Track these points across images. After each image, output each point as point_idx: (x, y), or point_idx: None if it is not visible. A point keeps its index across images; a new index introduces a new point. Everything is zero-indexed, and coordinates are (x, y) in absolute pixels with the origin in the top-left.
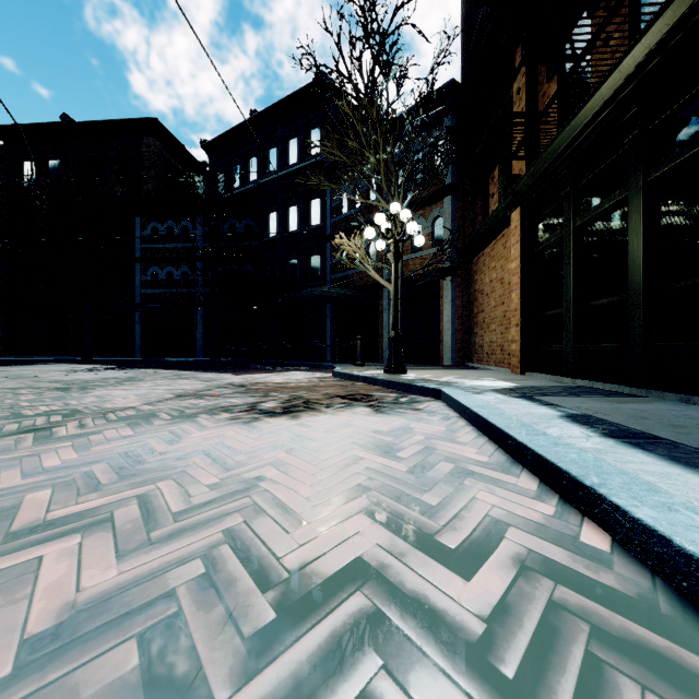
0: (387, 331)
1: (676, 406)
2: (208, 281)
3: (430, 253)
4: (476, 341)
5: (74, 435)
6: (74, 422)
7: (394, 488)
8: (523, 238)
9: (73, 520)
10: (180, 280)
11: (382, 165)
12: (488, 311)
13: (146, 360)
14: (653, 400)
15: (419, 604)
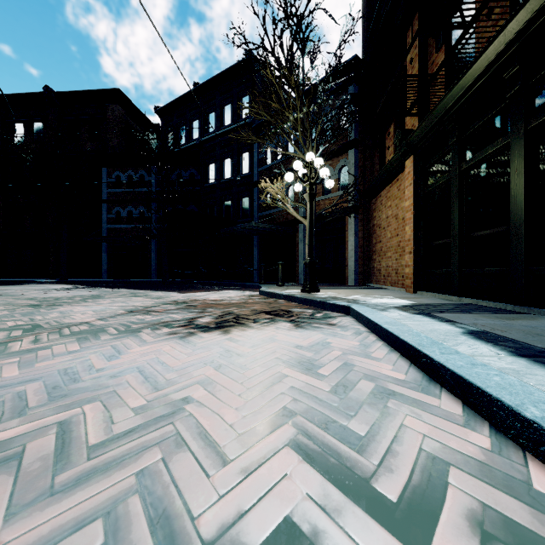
0: (302, 258)
1: None
2: (160, 218)
3: (337, 195)
4: (375, 266)
5: (26, 350)
6: (31, 336)
7: (320, 412)
8: (415, 181)
9: None
10: (138, 217)
11: (299, 123)
12: (385, 242)
13: (111, 281)
14: (536, 316)
15: None
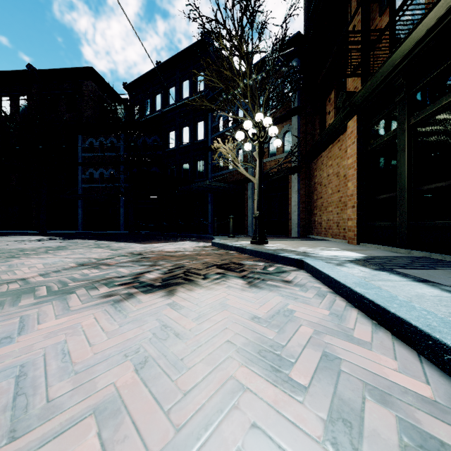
0: (251, 212)
1: None
2: (127, 178)
3: (282, 157)
4: (316, 219)
5: None
6: None
7: None
8: (358, 140)
9: None
10: (109, 178)
11: (249, 89)
12: (326, 197)
13: (84, 233)
14: None
15: None
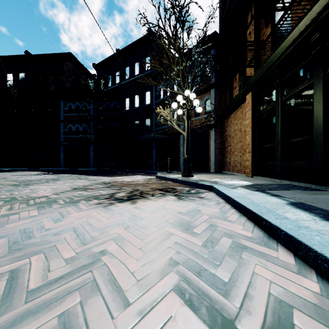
0: (182, 155)
1: None
2: (96, 131)
3: (204, 117)
4: (227, 160)
5: (2, 215)
6: (8, 206)
7: (195, 262)
8: (252, 108)
9: None
10: (82, 131)
11: (180, 72)
12: (233, 145)
13: (65, 170)
14: None
15: None
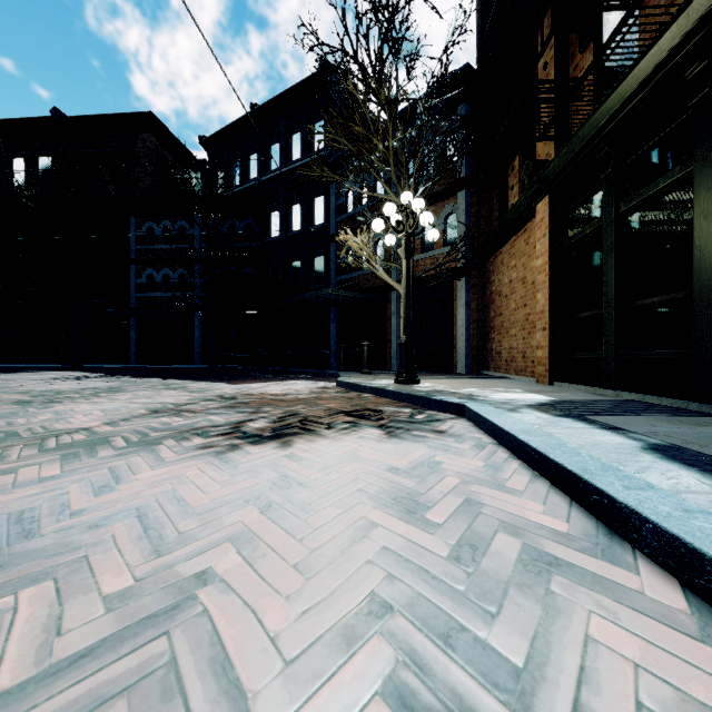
0: (395, 336)
1: None
2: (206, 284)
3: (442, 253)
4: (493, 347)
5: None
6: None
7: (434, 605)
8: (551, 231)
9: None
10: (177, 283)
11: (392, 153)
12: (507, 315)
13: (140, 368)
14: None
15: None
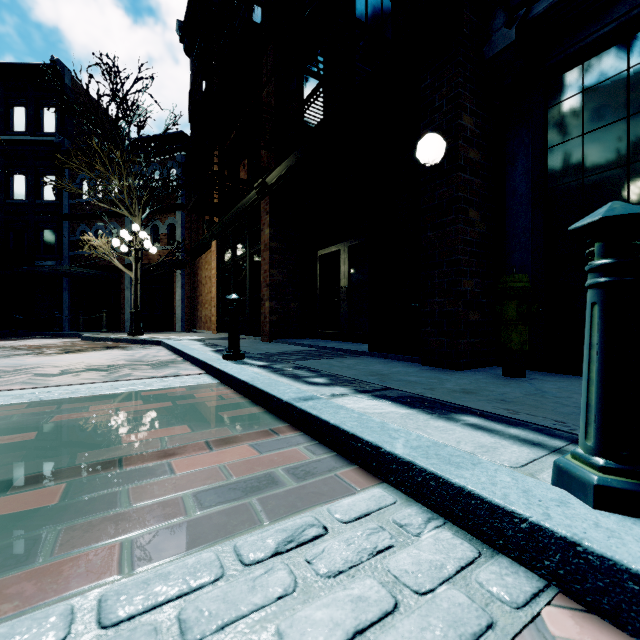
0: (129, 305)
1: (249, 340)
2: None
3: (166, 249)
4: (199, 314)
5: None
6: None
7: (133, 359)
8: (217, 258)
9: (29, 368)
10: None
11: (126, 188)
12: (204, 296)
13: None
14: (247, 339)
15: (137, 364)
